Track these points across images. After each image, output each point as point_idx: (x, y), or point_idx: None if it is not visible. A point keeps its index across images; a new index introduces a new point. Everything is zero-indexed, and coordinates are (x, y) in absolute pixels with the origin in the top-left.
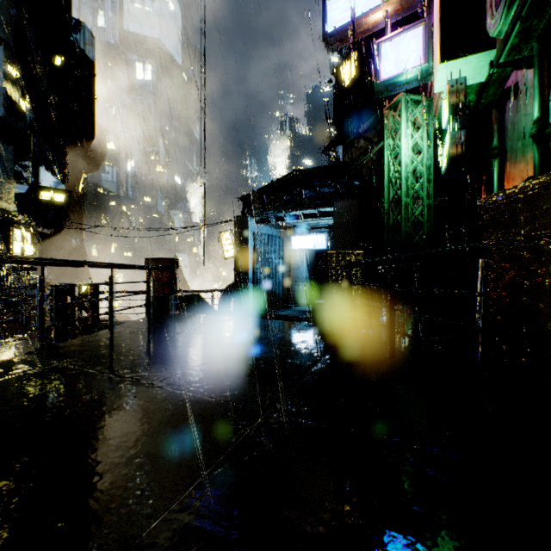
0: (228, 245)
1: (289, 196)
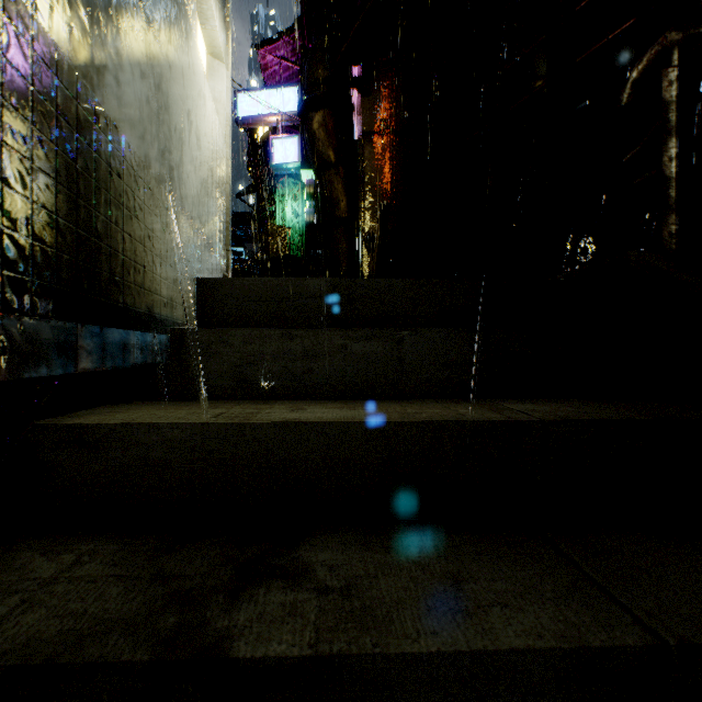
0: None
1: None
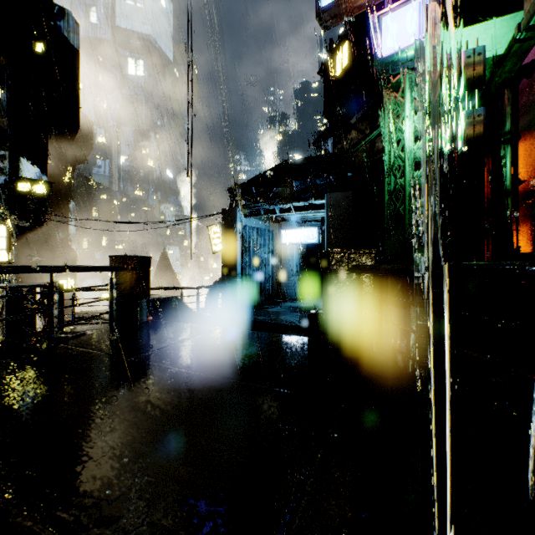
0: (216, 239)
1: (279, 188)
